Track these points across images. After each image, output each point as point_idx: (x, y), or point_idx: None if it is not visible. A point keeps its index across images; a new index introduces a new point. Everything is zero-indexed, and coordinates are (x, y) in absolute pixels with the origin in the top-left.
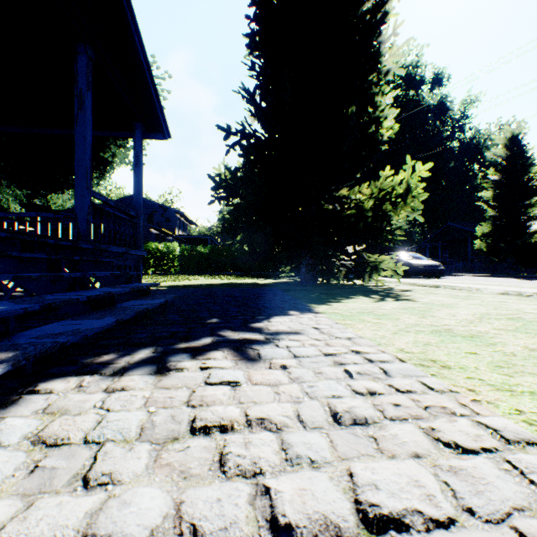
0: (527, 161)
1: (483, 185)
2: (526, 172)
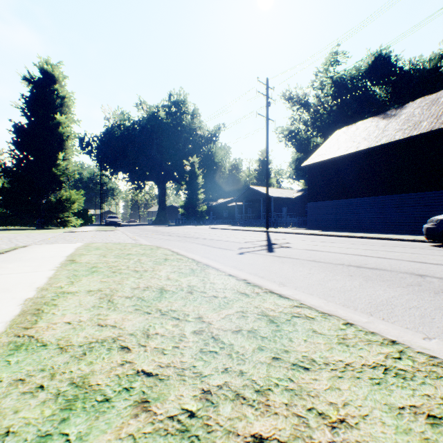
0: (196, 174)
1: (182, 183)
2: (195, 179)
